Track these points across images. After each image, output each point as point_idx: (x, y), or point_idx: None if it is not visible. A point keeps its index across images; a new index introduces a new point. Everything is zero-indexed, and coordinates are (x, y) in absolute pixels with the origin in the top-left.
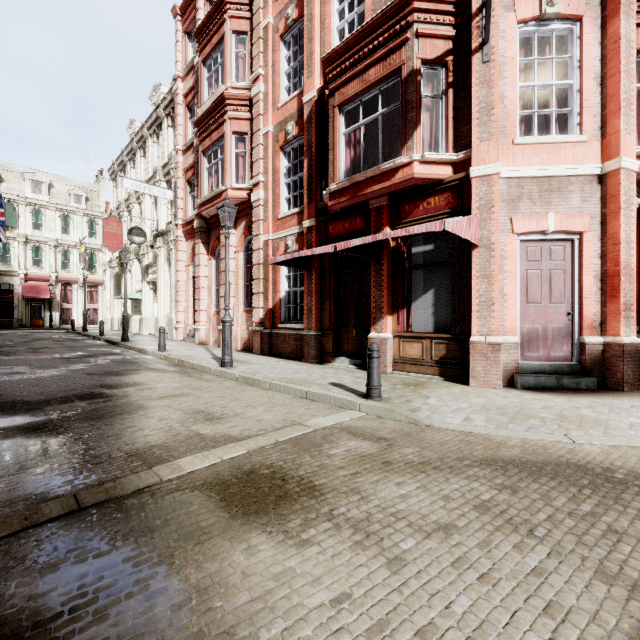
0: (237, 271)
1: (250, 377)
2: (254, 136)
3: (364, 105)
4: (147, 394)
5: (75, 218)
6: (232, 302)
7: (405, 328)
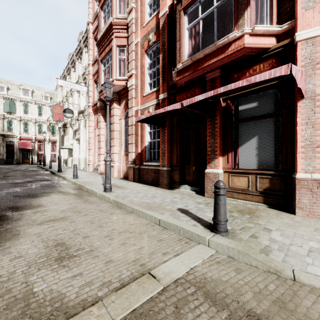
0: (120, 130)
1: (119, 201)
2: (129, 46)
3: (202, 6)
4: (35, 217)
5: (45, 108)
6: (117, 149)
7: (233, 166)
